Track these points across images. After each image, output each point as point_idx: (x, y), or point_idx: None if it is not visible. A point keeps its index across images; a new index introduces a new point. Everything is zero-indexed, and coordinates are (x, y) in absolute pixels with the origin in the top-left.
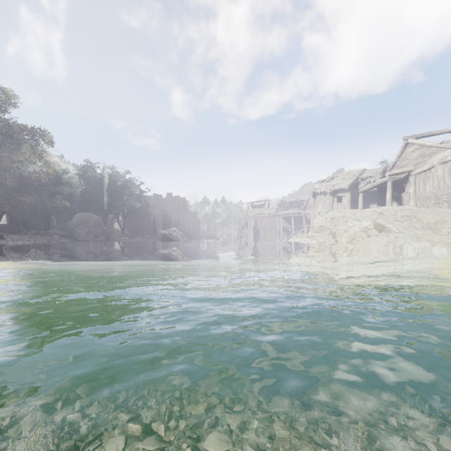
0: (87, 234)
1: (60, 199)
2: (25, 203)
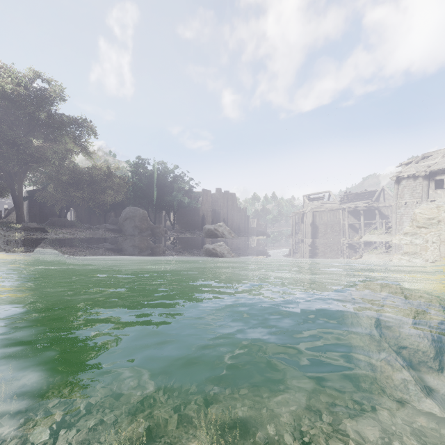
0: (133, 228)
1: (110, 193)
2: (80, 198)
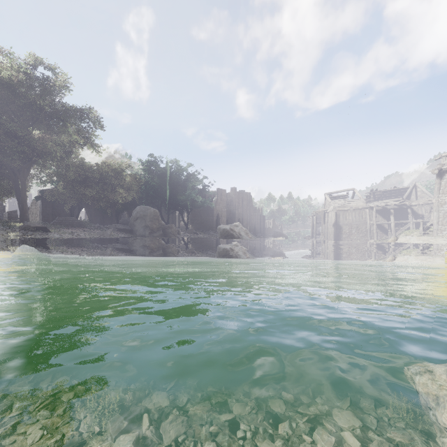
0: (144, 228)
1: (120, 192)
2: (89, 197)
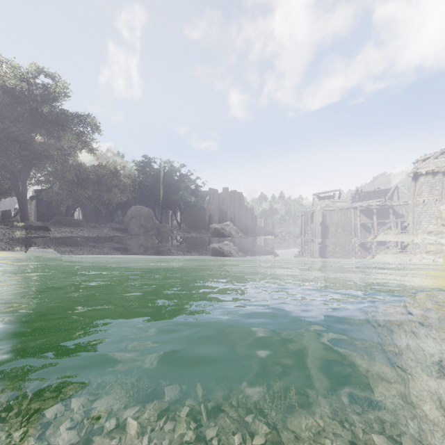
0: (139, 228)
1: (116, 192)
2: (85, 197)
